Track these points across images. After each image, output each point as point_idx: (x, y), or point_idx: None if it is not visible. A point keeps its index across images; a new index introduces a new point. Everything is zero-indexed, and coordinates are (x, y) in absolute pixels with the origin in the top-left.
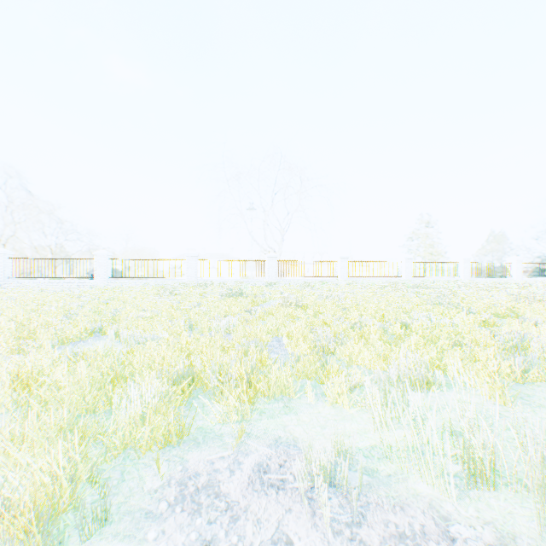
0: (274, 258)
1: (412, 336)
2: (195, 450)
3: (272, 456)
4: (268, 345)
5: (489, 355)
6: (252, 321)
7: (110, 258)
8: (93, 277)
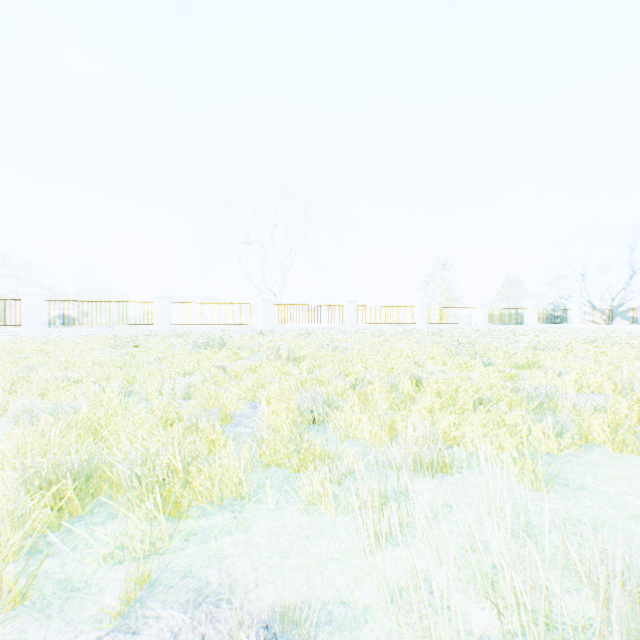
0: (269, 301)
1: (425, 395)
2: (34, 636)
3: (183, 630)
4: (238, 415)
5: (515, 418)
6: (225, 380)
7: (46, 299)
8: (20, 325)
